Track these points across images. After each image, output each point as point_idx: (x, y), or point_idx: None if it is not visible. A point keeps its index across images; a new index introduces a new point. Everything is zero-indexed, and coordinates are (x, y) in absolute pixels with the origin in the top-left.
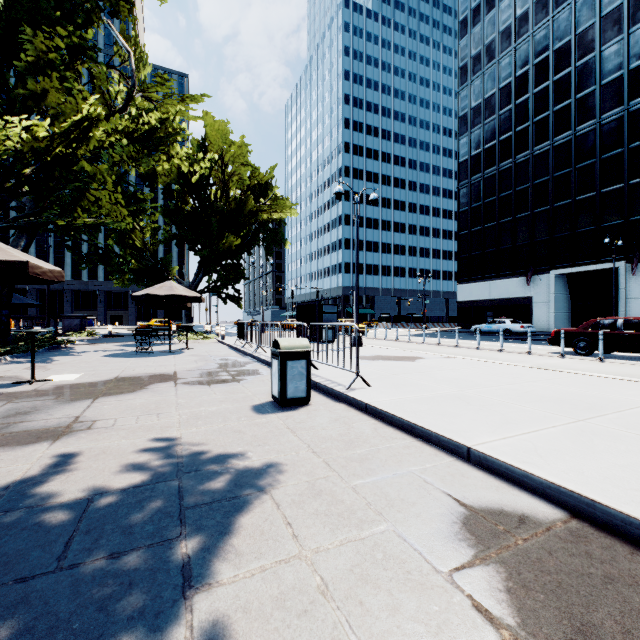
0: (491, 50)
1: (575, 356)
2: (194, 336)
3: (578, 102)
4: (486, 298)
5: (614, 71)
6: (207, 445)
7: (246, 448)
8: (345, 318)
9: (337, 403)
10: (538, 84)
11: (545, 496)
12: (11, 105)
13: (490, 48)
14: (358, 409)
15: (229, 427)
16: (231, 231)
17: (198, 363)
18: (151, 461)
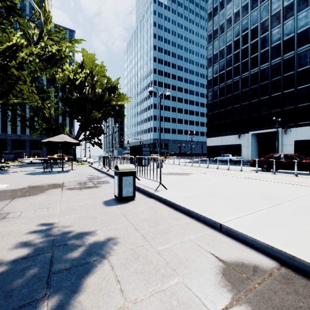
0: (222, 28)
1: (262, 172)
2: (76, 163)
3: (261, 54)
4: (220, 144)
5: (277, 41)
6: (74, 227)
7: (97, 228)
8: (154, 154)
9: (149, 198)
10: (243, 45)
11: (264, 252)
12: None
13: (222, 27)
14: (160, 202)
15: (88, 215)
16: (96, 110)
17: (77, 177)
18: (37, 239)
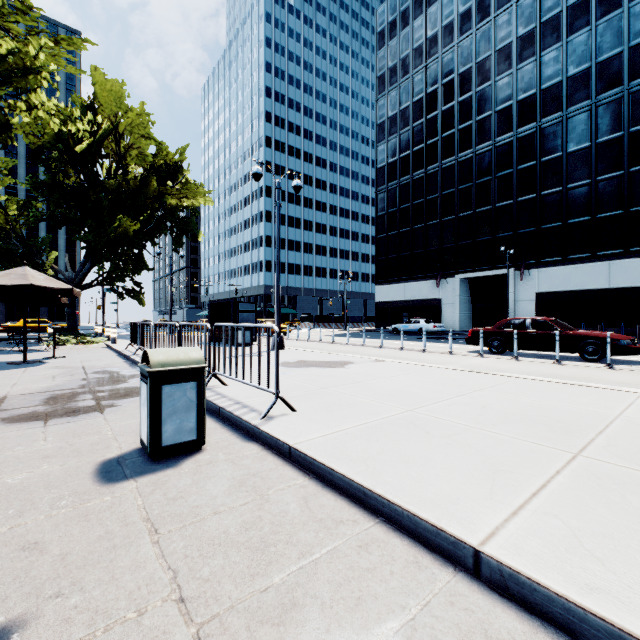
0: (406, 65)
1: (493, 355)
2: (73, 340)
3: (478, 124)
4: (401, 299)
5: (506, 100)
6: None
7: (16, 614)
8: (266, 318)
9: (247, 443)
10: (446, 103)
11: None
12: None
13: (405, 63)
14: (278, 454)
15: (18, 533)
16: (129, 215)
17: (55, 380)
18: None
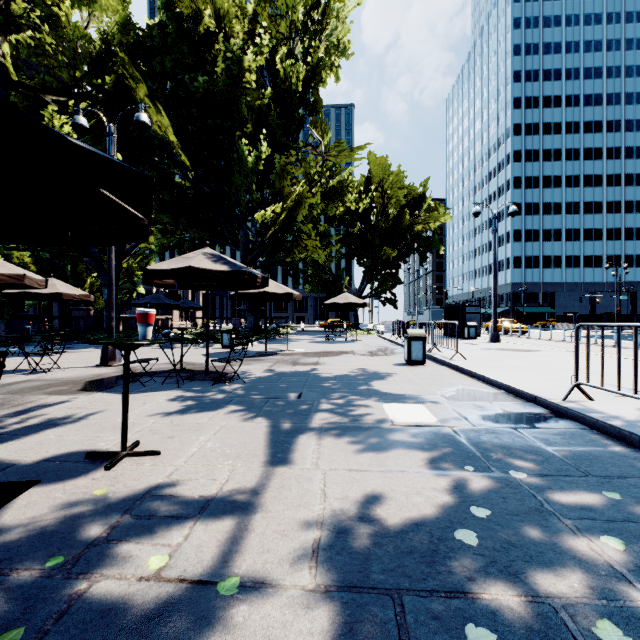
0: None
1: None
2: (360, 332)
3: None
4: None
5: None
6: (371, 370)
7: (387, 372)
8: (502, 318)
9: (441, 366)
10: None
11: (500, 389)
12: (261, 194)
13: None
14: (451, 368)
15: (381, 368)
16: (389, 245)
17: (365, 347)
18: (351, 371)
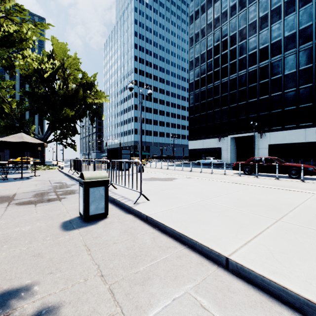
0: (203, 32)
1: (245, 175)
2: (43, 167)
3: (239, 61)
4: (201, 147)
5: (253, 49)
6: None
7: (35, 279)
8: (135, 157)
9: (127, 215)
10: (223, 50)
11: (302, 311)
12: None
13: (203, 31)
14: (141, 219)
15: (31, 250)
16: (69, 107)
17: (37, 186)
18: None
